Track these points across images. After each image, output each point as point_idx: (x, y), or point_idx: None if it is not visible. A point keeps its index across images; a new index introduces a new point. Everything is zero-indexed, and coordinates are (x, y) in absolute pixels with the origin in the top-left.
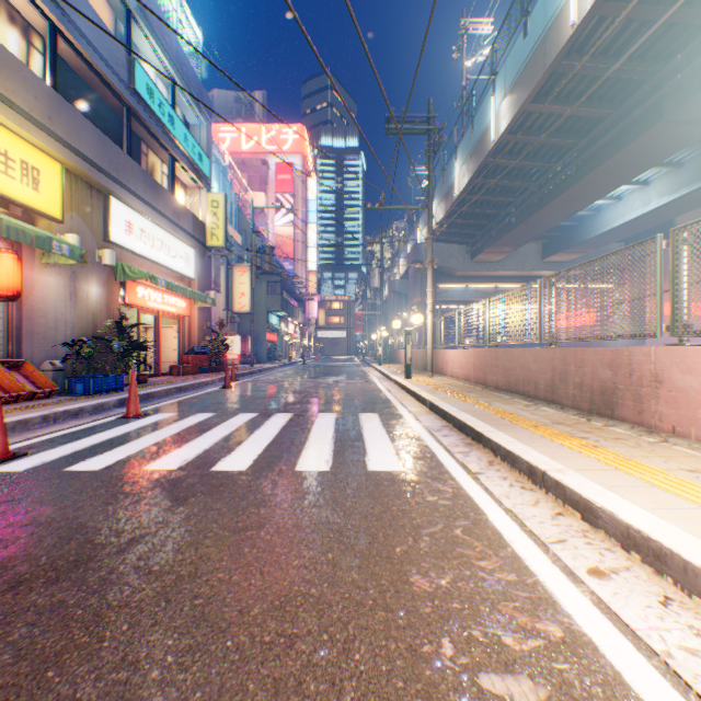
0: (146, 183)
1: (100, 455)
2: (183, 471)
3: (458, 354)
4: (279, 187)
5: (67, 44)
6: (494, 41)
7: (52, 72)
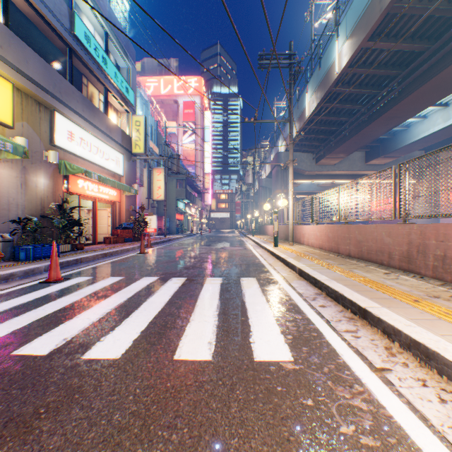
0: (84, 104)
1: None
2: (50, 359)
3: (313, 228)
4: (185, 118)
5: None
6: None
7: (3, 12)
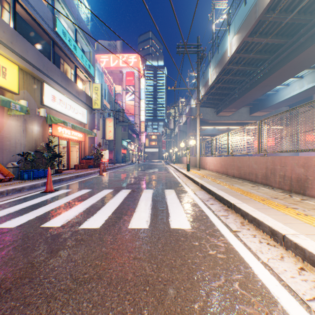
0: (62, 77)
1: (20, 216)
2: (62, 228)
3: (212, 159)
4: (127, 83)
5: (21, 7)
6: (229, 8)
7: (13, 20)
